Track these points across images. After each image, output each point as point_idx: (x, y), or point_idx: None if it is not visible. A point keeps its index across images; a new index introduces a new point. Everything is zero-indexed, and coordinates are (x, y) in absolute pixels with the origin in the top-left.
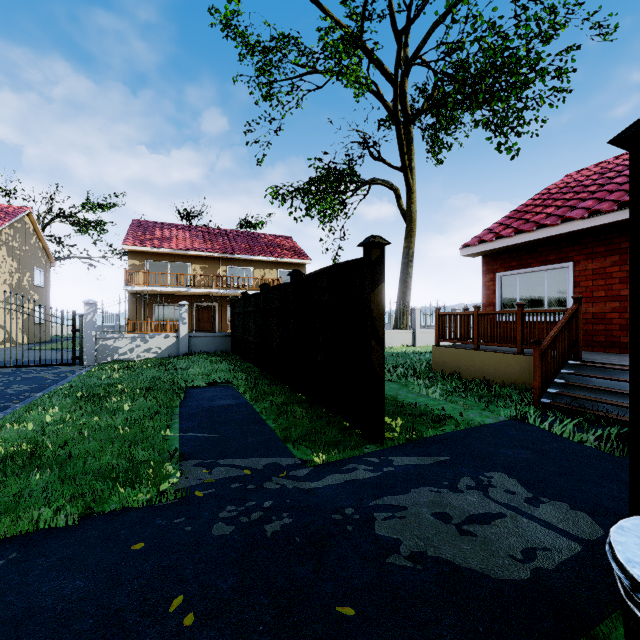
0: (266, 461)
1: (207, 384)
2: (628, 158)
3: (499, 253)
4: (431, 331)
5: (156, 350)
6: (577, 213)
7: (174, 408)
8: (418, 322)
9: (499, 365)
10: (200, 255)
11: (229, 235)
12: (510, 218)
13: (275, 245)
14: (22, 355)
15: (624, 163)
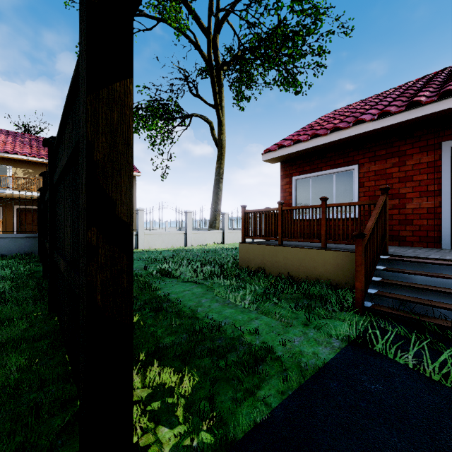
0: None
1: None
2: (383, 92)
3: (294, 159)
4: (236, 231)
5: None
6: (366, 116)
7: None
8: (226, 224)
9: (303, 261)
10: (22, 159)
11: None
12: (302, 131)
13: None
14: None
15: (382, 94)
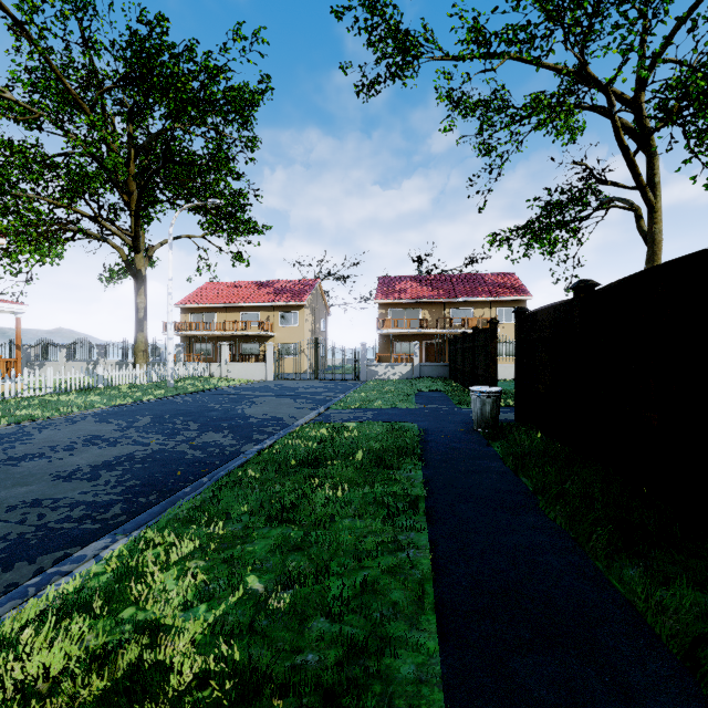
0: (445, 406)
1: (429, 391)
2: None
3: None
4: None
5: (399, 374)
6: None
7: (412, 395)
8: None
9: None
10: (428, 302)
11: (453, 280)
12: None
13: (495, 284)
14: (332, 374)
15: None
